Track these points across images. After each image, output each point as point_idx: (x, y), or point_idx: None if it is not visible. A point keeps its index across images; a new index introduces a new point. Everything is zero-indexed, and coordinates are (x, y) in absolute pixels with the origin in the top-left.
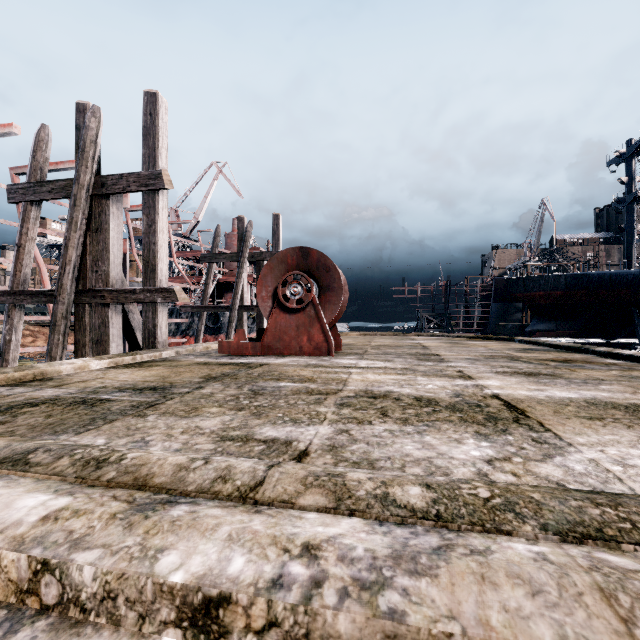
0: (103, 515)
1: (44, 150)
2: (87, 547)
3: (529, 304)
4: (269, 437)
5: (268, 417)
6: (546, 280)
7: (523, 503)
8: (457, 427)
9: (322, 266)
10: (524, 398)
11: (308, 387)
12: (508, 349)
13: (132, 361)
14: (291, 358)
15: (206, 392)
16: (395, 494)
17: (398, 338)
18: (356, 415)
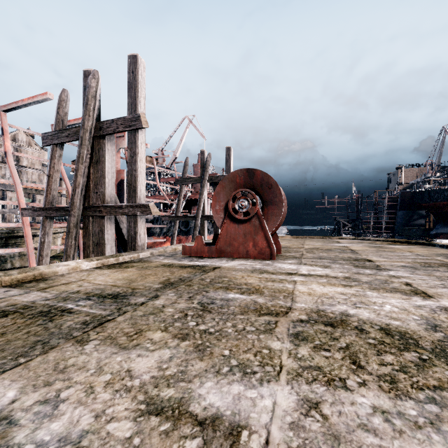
0: None
1: (64, 107)
2: None
3: (433, 212)
4: (209, 410)
5: (212, 357)
6: None
7: None
8: None
9: (265, 184)
10: None
11: (256, 302)
12: (436, 255)
13: (115, 261)
14: (239, 261)
15: (158, 304)
16: None
17: (325, 241)
18: (319, 362)
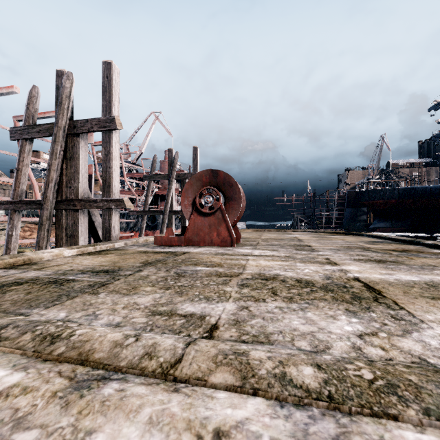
0: (46, 393)
1: (35, 103)
2: (27, 427)
3: (372, 209)
4: (188, 312)
5: (188, 295)
6: (384, 192)
7: (403, 386)
8: (331, 305)
9: (227, 183)
10: (378, 281)
11: (217, 271)
12: (360, 241)
13: (94, 250)
14: (205, 248)
15: (143, 274)
16: (291, 374)
17: (280, 233)
18: (253, 294)
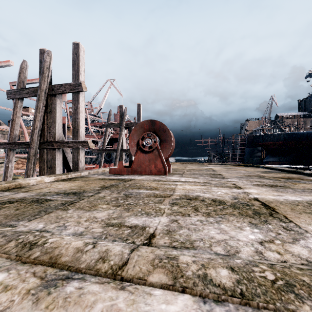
0: (22, 290)
1: (24, 73)
2: None
3: (265, 148)
4: (133, 224)
5: (133, 211)
6: (274, 136)
7: (299, 285)
8: (238, 219)
9: (161, 129)
10: (272, 200)
11: (154, 193)
12: (257, 171)
13: (66, 177)
14: (146, 176)
15: (101, 195)
16: (211, 275)
17: (199, 165)
18: (181, 210)
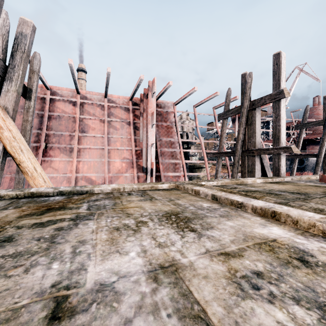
0: None
1: (229, 98)
2: None
3: None
4: None
5: None
6: None
7: None
8: None
9: None
10: None
11: None
12: None
13: (271, 181)
14: None
15: None
16: None
17: None
18: None
